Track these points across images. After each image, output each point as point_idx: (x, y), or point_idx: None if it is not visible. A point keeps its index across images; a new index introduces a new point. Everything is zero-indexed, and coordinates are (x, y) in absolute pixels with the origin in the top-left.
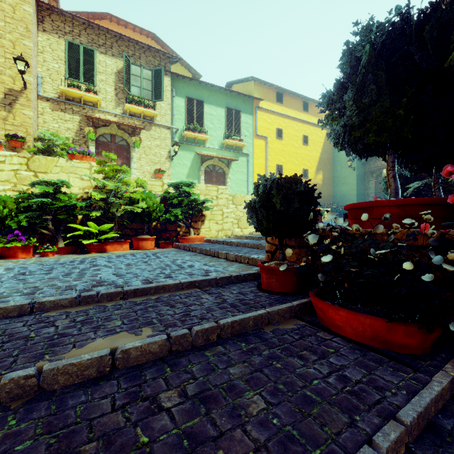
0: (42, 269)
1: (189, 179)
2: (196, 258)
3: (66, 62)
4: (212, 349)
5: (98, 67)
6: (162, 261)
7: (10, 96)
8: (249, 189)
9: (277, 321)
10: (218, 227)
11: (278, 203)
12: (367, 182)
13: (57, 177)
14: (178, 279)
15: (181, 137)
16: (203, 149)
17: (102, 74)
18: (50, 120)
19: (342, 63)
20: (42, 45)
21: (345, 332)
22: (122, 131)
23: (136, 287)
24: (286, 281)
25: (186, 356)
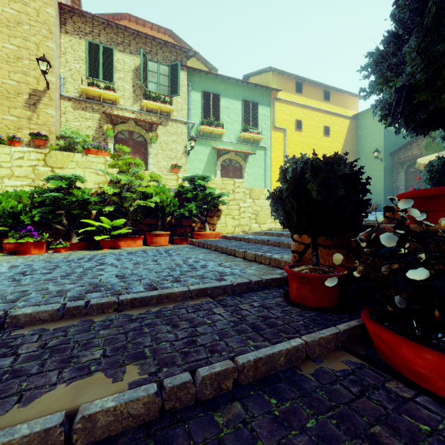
0: (46, 267)
1: (206, 174)
2: (210, 257)
3: (86, 62)
4: (225, 408)
5: (117, 65)
6: (173, 259)
7: (34, 97)
8: (266, 183)
9: (318, 355)
10: (234, 222)
11: (314, 191)
12: (395, 174)
13: (73, 172)
14: (187, 285)
15: (198, 131)
16: (219, 143)
17: (120, 71)
18: (72, 119)
19: (399, 6)
20: (65, 47)
21: (434, 386)
22: (139, 127)
23: (134, 296)
24: (325, 293)
25: (186, 422)
